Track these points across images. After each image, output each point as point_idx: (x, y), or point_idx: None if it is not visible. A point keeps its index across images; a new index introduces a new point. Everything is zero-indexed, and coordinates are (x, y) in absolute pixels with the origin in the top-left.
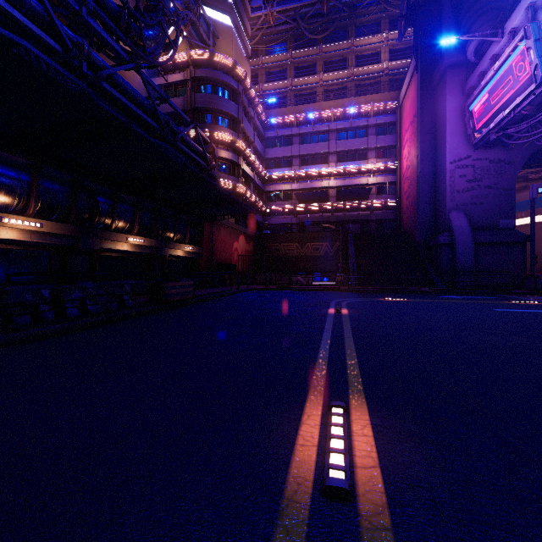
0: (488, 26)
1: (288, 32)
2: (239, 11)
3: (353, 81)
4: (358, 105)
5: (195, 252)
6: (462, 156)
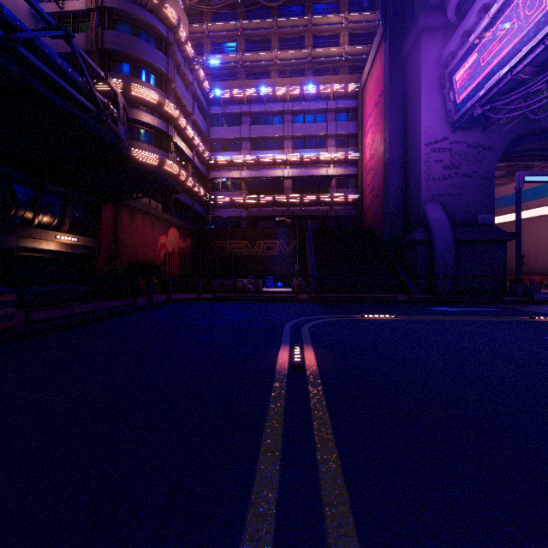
0: None
1: None
2: None
3: (311, 63)
4: (317, 84)
5: (83, 246)
6: (439, 137)
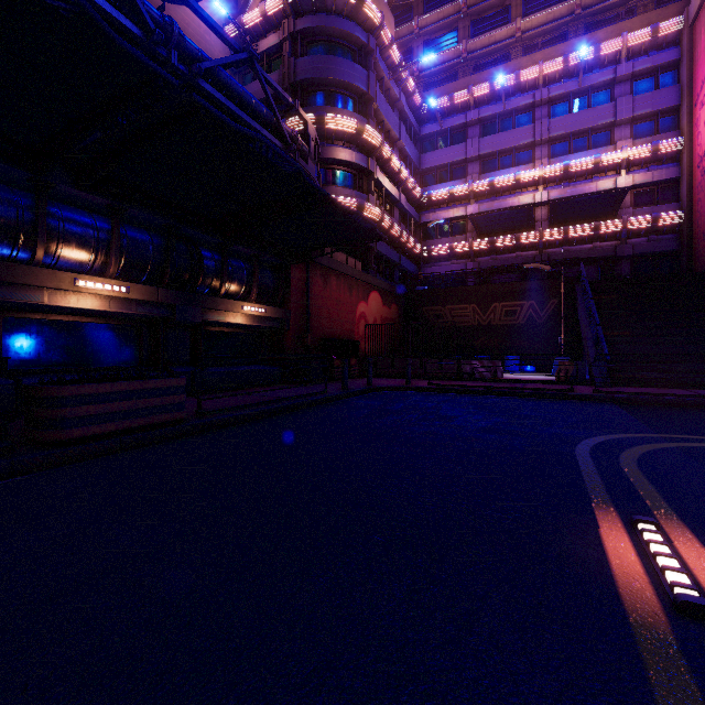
0: None
1: None
2: None
3: (580, 19)
4: (594, 44)
5: (271, 318)
6: None
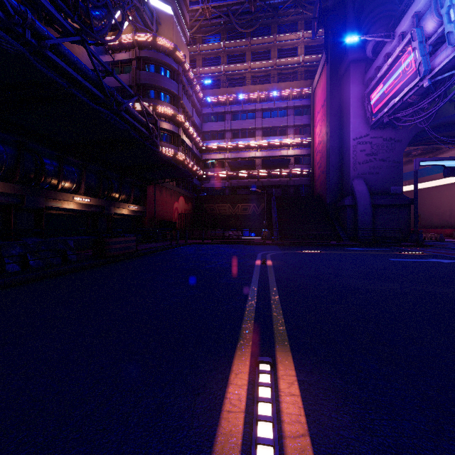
0: (382, 30)
1: (221, 25)
2: (179, 3)
3: (276, 70)
4: (280, 90)
5: (139, 211)
6: (362, 134)
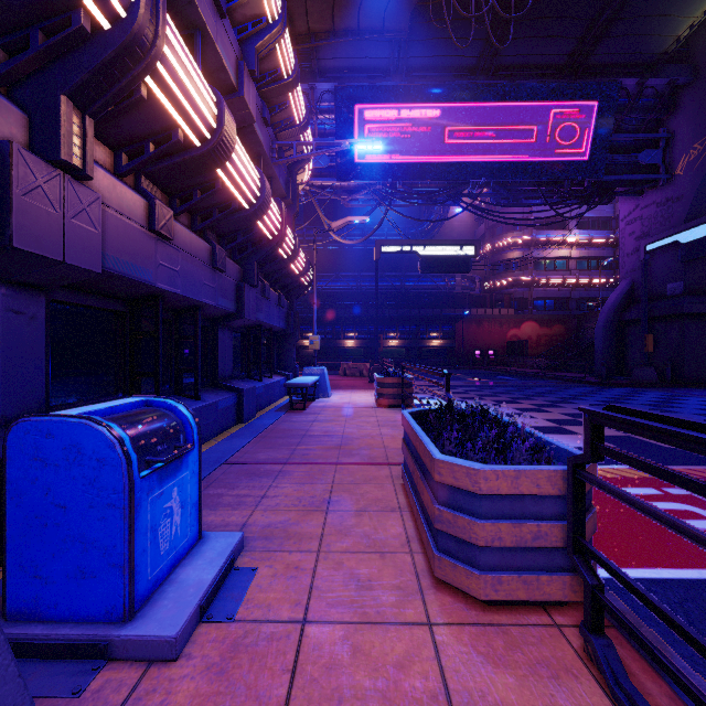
0: None
1: None
2: None
3: None
4: None
5: (447, 343)
6: (631, 208)
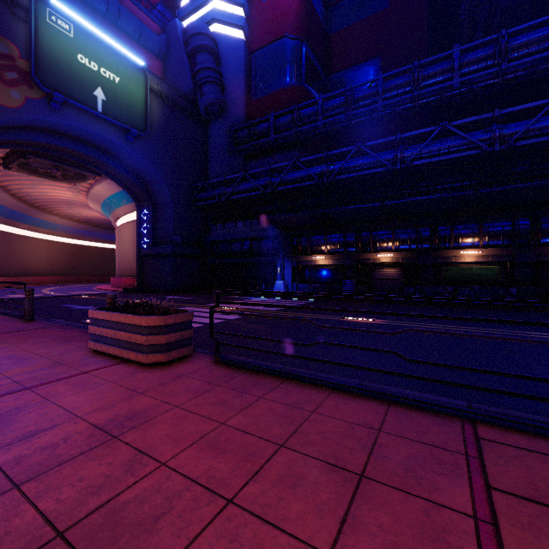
0: None
1: None
2: None
3: None
4: None
5: None
6: None
